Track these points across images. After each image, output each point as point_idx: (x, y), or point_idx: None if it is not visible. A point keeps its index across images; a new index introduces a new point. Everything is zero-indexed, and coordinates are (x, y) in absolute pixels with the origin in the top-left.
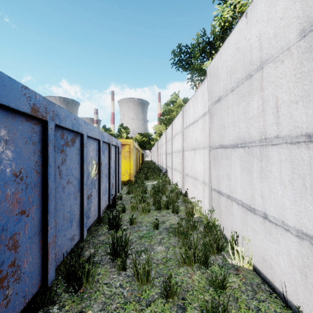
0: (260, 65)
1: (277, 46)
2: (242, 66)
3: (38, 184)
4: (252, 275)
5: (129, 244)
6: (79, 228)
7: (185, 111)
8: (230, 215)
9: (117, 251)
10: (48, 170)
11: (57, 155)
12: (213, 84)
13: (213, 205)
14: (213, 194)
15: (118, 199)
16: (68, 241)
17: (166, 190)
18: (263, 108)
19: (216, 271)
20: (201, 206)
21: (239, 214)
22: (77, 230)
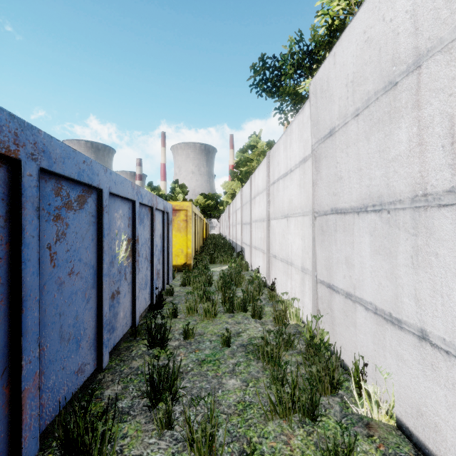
0: (414, 62)
1: (454, 19)
2: (377, 69)
3: (0, 280)
4: (396, 437)
5: (180, 379)
6: (94, 350)
7: (272, 158)
8: (351, 326)
9: (159, 390)
10: (21, 254)
11: (46, 225)
12: (320, 108)
13: (320, 307)
14: (320, 289)
15: (167, 295)
16: (71, 377)
17: (242, 280)
18: (421, 139)
19: (332, 429)
20: (298, 307)
21: (369, 327)
22: (89, 355)
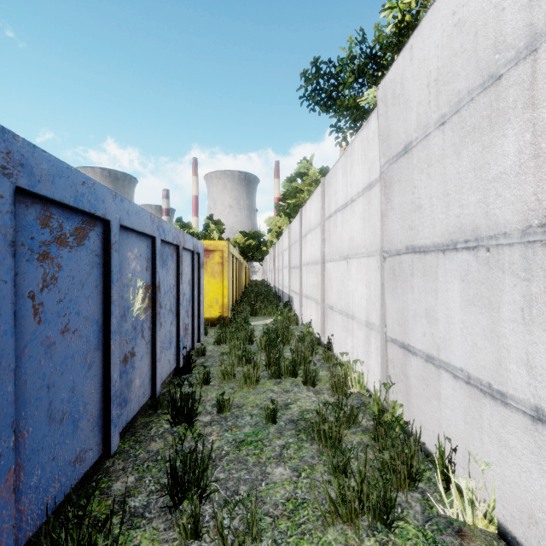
0: (528, 45)
1: None
2: (472, 60)
3: None
4: None
5: (211, 470)
6: (99, 430)
7: (327, 186)
8: (434, 399)
9: (184, 484)
10: None
11: (27, 267)
12: (392, 118)
13: (391, 372)
14: (390, 350)
15: (197, 355)
16: (66, 469)
17: (291, 337)
18: (537, 149)
19: (413, 538)
20: (361, 372)
21: (459, 401)
22: (92, 438)
